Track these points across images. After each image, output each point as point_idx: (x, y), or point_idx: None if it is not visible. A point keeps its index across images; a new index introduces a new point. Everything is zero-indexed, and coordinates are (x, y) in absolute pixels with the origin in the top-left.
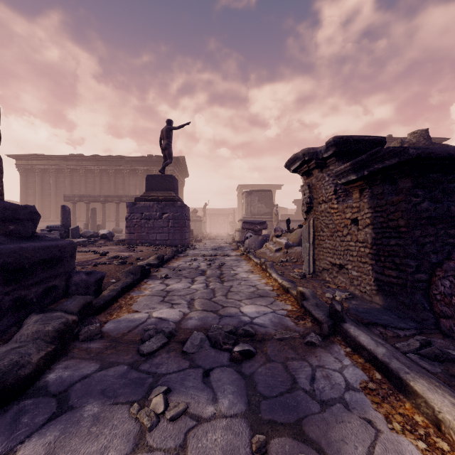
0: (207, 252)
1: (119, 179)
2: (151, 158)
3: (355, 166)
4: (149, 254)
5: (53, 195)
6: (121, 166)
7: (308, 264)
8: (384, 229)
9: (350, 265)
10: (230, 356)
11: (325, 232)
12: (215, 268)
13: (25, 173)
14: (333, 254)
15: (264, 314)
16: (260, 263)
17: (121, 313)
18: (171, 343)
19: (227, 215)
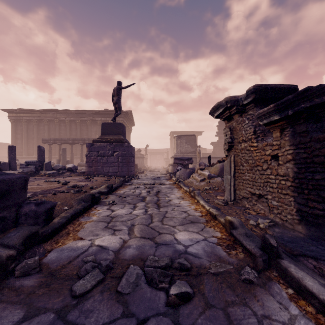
0: (147, 181)
1: (83, 127)
2: (107, 112)
3: (279, 107)
4: (102, 183)
5: (35, 138)
6: (85, 117)
7: (230, 192)
8: (307, 164)
9: (269, 195)
10: (166, 300)
11: (244, 166)
12: (153, 195)
13: (15, 122)
14: (252, 185)
15: (197, 242)
16: (189, 191)
17: (66, 241)
18: (107, 279)
19: (163, 153)
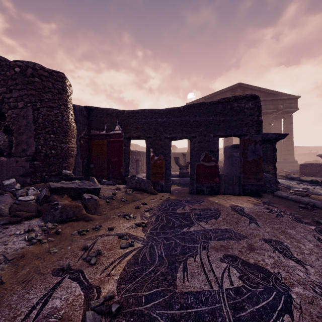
0: None
1: None
2: None
3: None
4: None
5: None
6: None
7: None
8: None
9: None
10: None
11: None
12: None
13: None
14: None
15: None
16: None
17: None
18: None
19: None
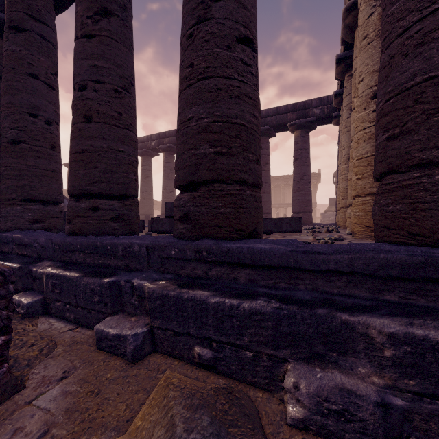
0: None
1: (277, 191)
2: None
3: None
4: None
5: None
6: (279, 182)
7: None
8: None
9: None
10: None
11: None
12: None
13: None
14: None
15: None
16: None
17: None
18: None
19: None
